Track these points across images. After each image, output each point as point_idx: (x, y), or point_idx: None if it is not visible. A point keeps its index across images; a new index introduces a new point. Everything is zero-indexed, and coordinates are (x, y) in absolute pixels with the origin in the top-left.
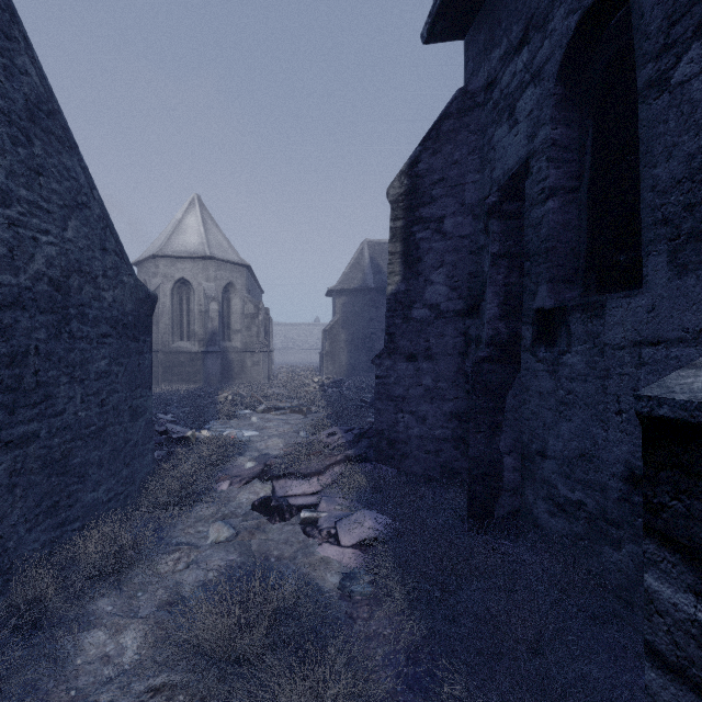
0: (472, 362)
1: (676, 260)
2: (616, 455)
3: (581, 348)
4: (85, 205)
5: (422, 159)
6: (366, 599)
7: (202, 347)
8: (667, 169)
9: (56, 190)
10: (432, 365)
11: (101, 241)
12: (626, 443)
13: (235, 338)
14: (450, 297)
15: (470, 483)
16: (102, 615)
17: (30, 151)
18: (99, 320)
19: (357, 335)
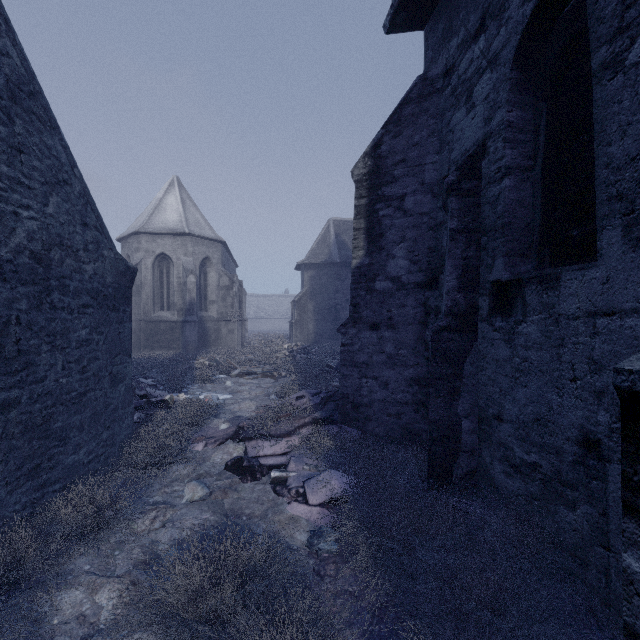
0: (432, 331)
1: (630, 234)
2: (571, 420)
3: (537, 318)
4: (66, 182)
5: (385, 141)
6: (333, 556)
7: (181, 316)
8: (621, 147)
9: (37, 167)
10: (394, 334)
11: (82, 217)
12: (581, 409)
13: (211, 308)
14: (410, 270)
15: (430, 444)
16: (80, 574)
17: (11, 130)
18: (80, 292)
19: (323, 305)
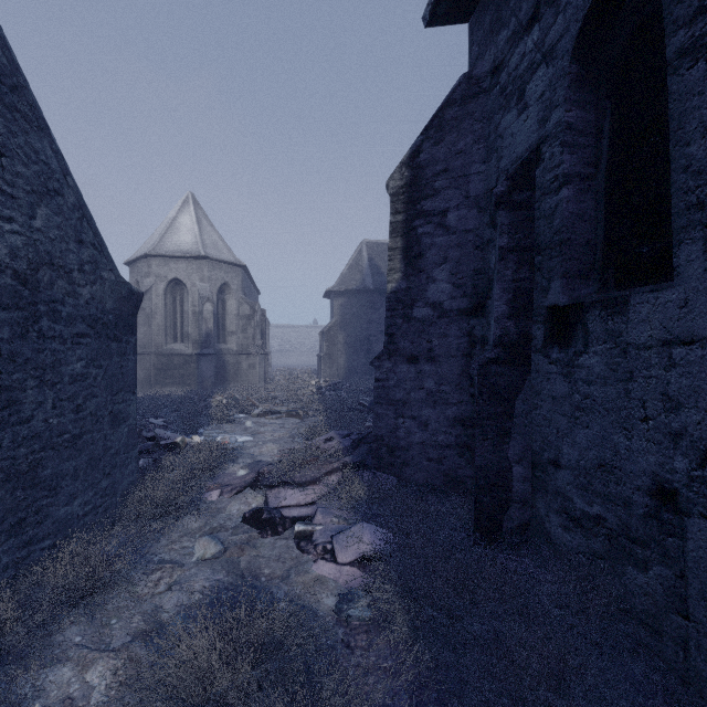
0: (478, 364)
1: None
2: (642, 467)
3: (601, 348)
4: (57, 192)
5: (424, 149)
6: (365, 624)
7: (196, 349)
8: (703, 146)
9: (22, 173)
10: (435, 368)
11: (76, 233)
12: (654, 453)
13: (230, 340)
14: (453, 295)
15: (476, 494)
16: (69, 648)
17: None
18: (74, 319)
19: (355, 337)
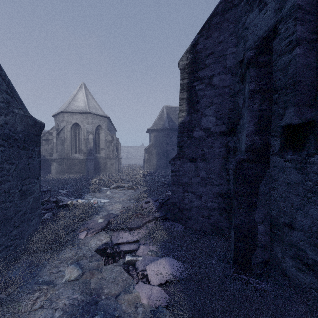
0: (236, 162)
1: None
2: None
3: None
4: None
5: (200, 42)
6: None
7: (85, 156)
8: None
9: None
10: (206, 164)
11: None
12: None
13: (102, 152)
14: (216, 124)
15: (234, 241)
16: None
17: None
18: None
19: (160, 150)
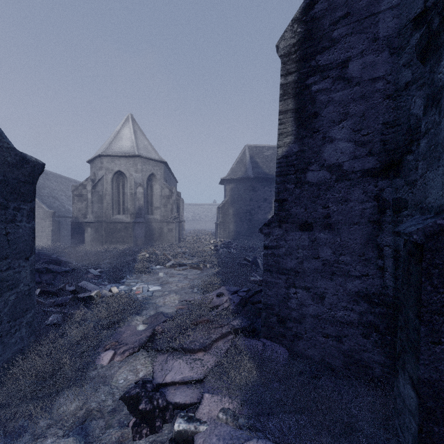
0: (424, 234)
1: None
2: None
3: None
4: None
5: None
6: None
7: (132, 218)
8: None
9: None
10: (332, 235)
11: None
12: None
13: (156, 212)
14: (356, 155)
15: (421, 418)
16: None
17: None
18: None
19: (240, 210)
